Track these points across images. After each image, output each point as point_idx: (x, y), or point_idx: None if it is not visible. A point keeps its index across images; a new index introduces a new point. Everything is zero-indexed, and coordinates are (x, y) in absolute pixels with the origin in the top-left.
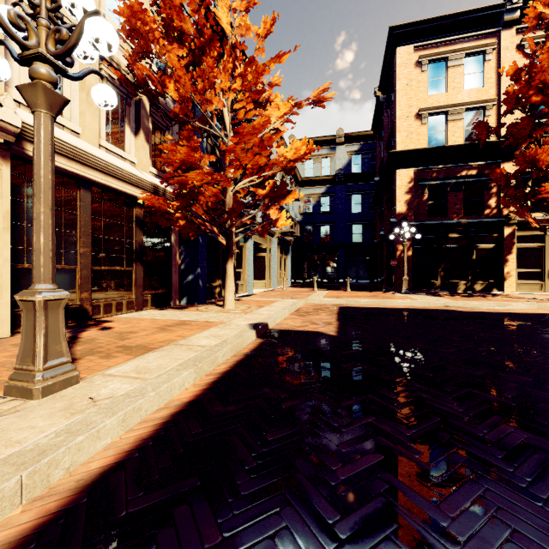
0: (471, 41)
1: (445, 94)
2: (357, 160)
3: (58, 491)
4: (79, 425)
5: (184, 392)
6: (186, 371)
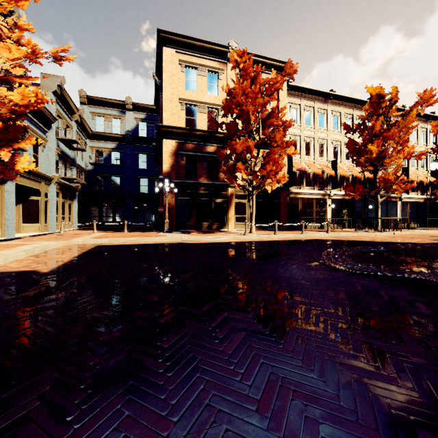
0: (211, 63)
1: (196, 93)
2: (143, 127)
3: None
4: None
5: None
6: None
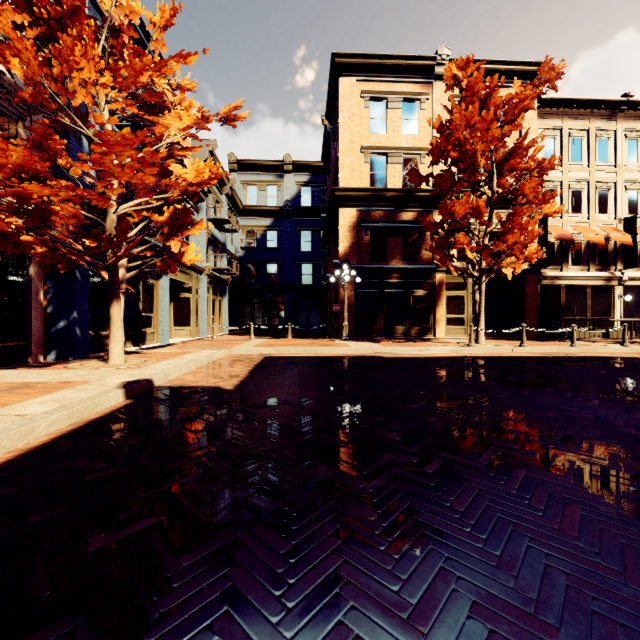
0: (408, 87)
1: (386, 136)
2: (307, 193)
3: None
4: None
5: None
6: None
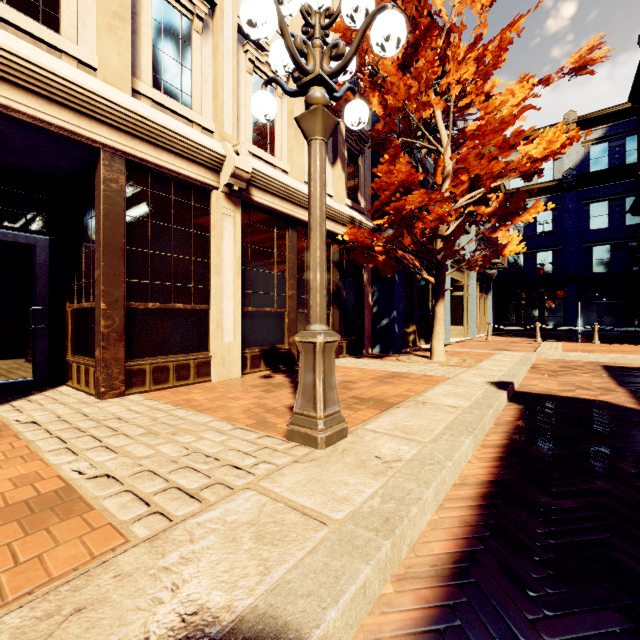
0: None
1: None
2: (600, 152)
3: (417, 574)
4: (397, 490)
5: (470, 466)
6: (465, 438)
